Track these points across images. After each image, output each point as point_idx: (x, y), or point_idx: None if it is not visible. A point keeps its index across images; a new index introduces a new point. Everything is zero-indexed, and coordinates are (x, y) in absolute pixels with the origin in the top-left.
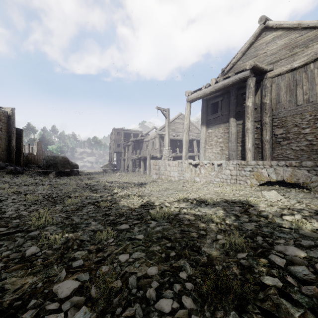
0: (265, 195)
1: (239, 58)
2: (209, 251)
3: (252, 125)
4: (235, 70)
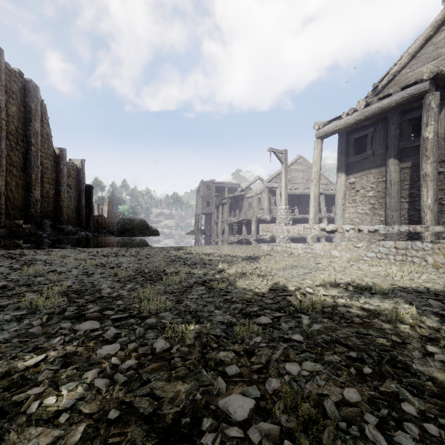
0: None
1: (404, 64)
2: (429, 371)
3: (433, 169)
4: (397, 84)
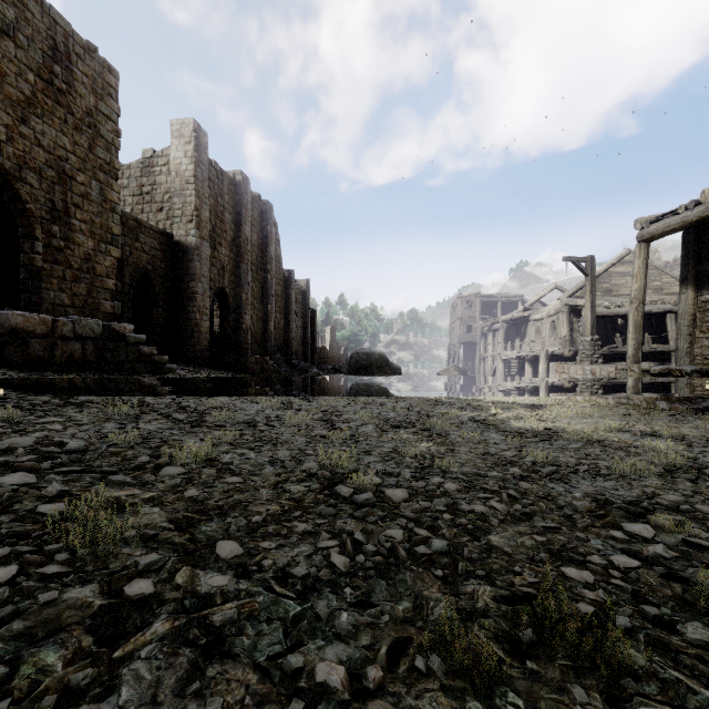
0: None
1: None
2: (634, 462)
3: None
4: None
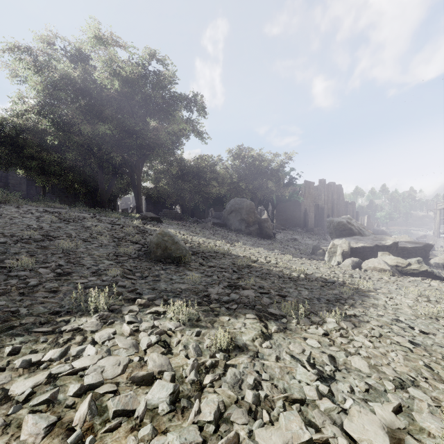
0: None
1: None
2: None
3: None
4: None
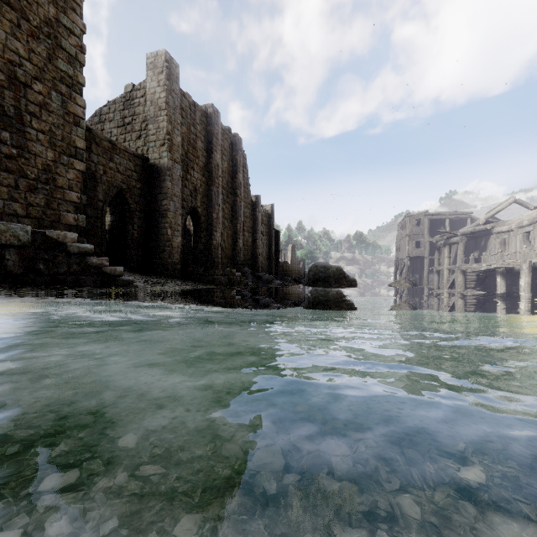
0: None
1: None
2: None
3: None
4: None
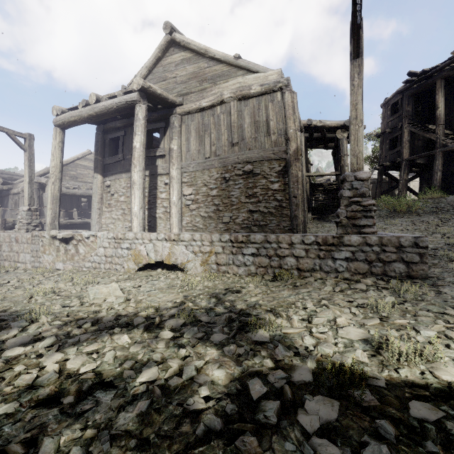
0: (89, 293)
1: (144, 75)
2: None
3: (140, 178)
4: None
